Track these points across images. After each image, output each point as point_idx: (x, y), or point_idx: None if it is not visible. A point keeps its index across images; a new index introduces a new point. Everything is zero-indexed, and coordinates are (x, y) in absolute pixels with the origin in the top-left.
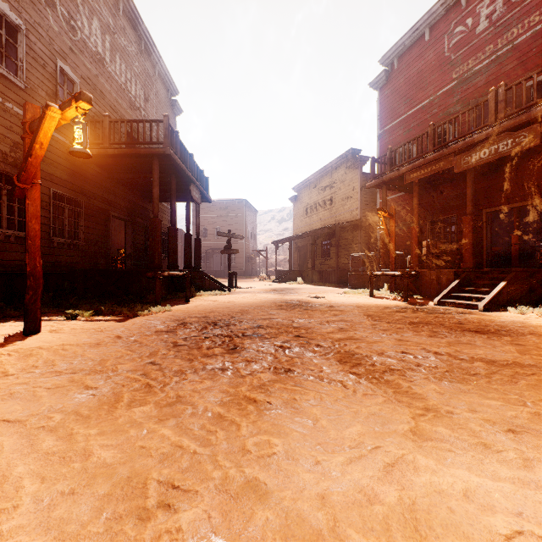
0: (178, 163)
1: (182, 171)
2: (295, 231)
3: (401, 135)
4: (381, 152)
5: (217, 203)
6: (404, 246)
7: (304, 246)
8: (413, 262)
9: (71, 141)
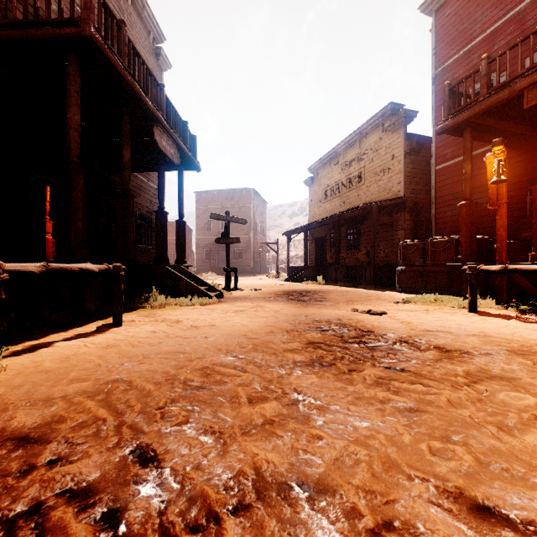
0: (118, 71)
1: (134, 95)
2: (312, 220)
3: (475, 66)
4: (438, 98)
5: (222, 193)
6: (480, 230)
7: (322, 236)
8: None
9: None
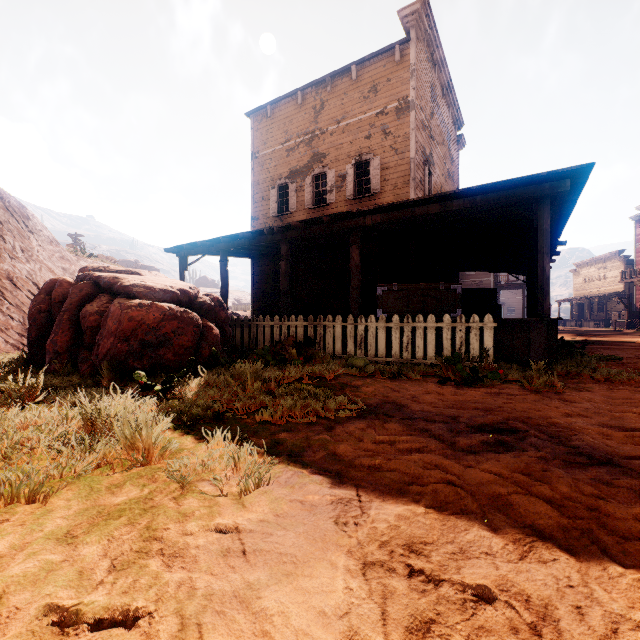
0: None
1: None
2: (575, 293)
3: None
4: (636, 255)
5: None
6: None
7: (582, 303)
8: (639, 317)
9: (495, 282)
